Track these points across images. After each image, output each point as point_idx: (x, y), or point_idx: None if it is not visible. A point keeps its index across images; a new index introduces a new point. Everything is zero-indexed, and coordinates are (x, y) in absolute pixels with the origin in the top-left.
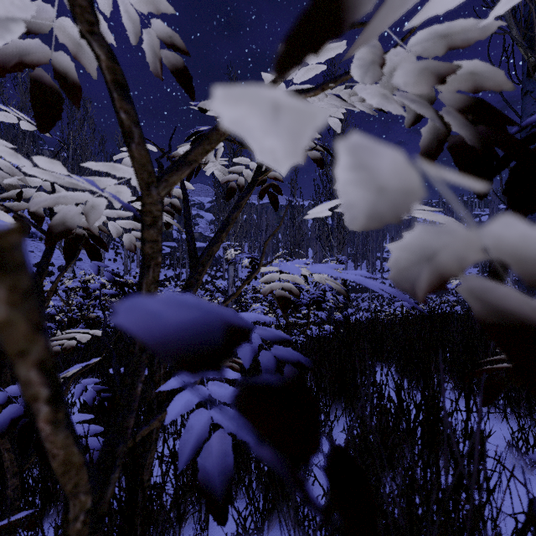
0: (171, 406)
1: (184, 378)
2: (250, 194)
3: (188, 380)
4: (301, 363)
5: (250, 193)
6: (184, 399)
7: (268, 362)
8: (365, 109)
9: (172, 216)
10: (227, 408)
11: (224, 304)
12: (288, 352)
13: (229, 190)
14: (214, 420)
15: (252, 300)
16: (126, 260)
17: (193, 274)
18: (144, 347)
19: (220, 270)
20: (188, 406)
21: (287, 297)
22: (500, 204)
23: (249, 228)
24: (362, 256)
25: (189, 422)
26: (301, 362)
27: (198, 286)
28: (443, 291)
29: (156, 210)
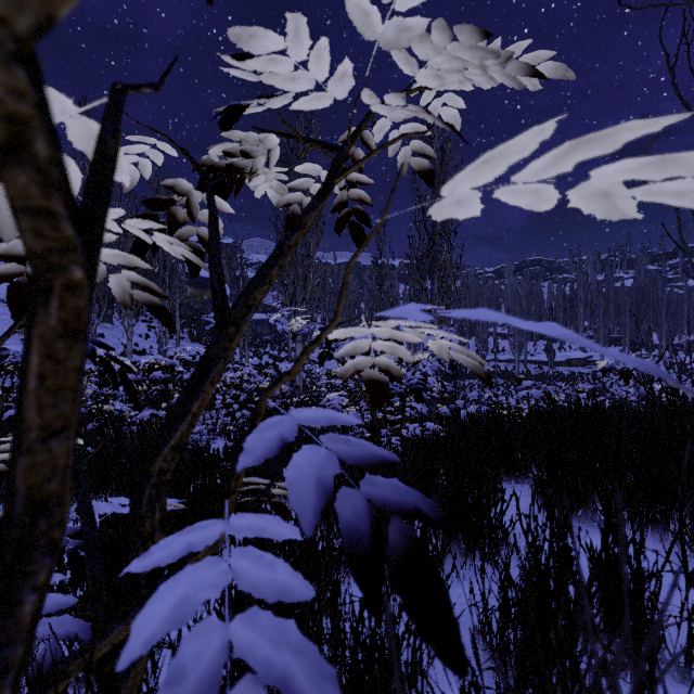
0: (141, 616)
1: (184, 541)
2: (321, 208)
3: (192, 546)
4: (421, 512)
5: (321, 204)
6: (174, 596)
7: (355, 515)
8: (506, 79)
9: (200, 256)
10: (267, 615)
11: (270, 392)
12: (395, 489)
13: (290, 219)
14: (236, 652)
15: (326, 388)
16: (162, 335)
17: (218, 339)
18: (42, 501)
19: (285, 350)
20: (179, 616)
21: (382, 382)
22: (649, 264)
23: (322, 294)
24: (469, 332)
25: (177, 659)
26: (422, 510)
27: (226, 360)
28: (575, 377)
29: (8, 91)
